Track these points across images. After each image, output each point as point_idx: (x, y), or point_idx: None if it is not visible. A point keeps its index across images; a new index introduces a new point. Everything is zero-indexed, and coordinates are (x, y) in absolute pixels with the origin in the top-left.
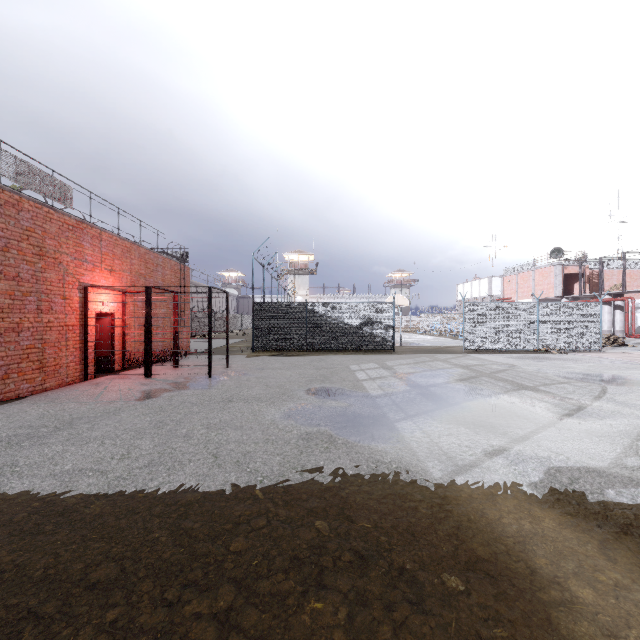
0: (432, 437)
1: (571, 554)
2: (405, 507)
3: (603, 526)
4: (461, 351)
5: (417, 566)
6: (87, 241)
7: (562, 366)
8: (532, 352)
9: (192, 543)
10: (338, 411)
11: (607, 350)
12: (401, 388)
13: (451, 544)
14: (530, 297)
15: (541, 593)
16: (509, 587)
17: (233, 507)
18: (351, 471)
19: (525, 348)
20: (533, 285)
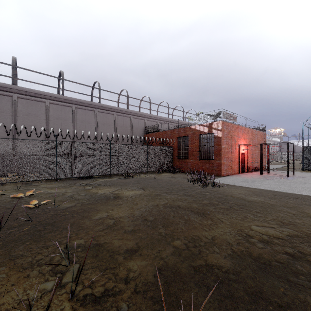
0: None
1: None
2: None
3: None
4: None
5: None
6: (239, 131)
7: None
8: None
9: None
10: None
11: None
12: None
13: None
14: None
15: None
16: None
17: None
18: None
19: None
20: None
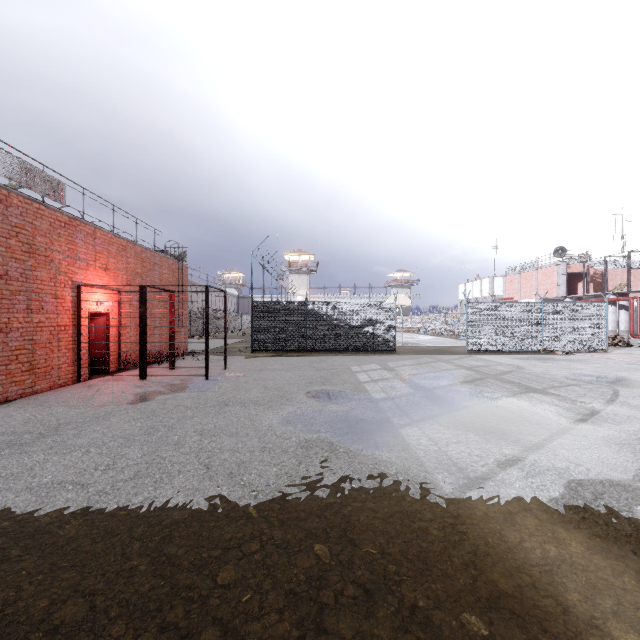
0: (440, 445)
1: (607, 588)
2: (414, 528)
3: (638, 551)
4: (464, 352)
5: (431, 603)
6: (80, 239)
7: (569, 367)
8: (536, 353)
9: (174, 573)
10: (339, 416)
11: (613, 351)
12: (404, 391)
13: (468, 575)
14: (533, 297)
15: (578, 639)
16: (540, 631)
17: (223, 528)
18: (354, 484)
19: (529, 349)
20: (536, 285)
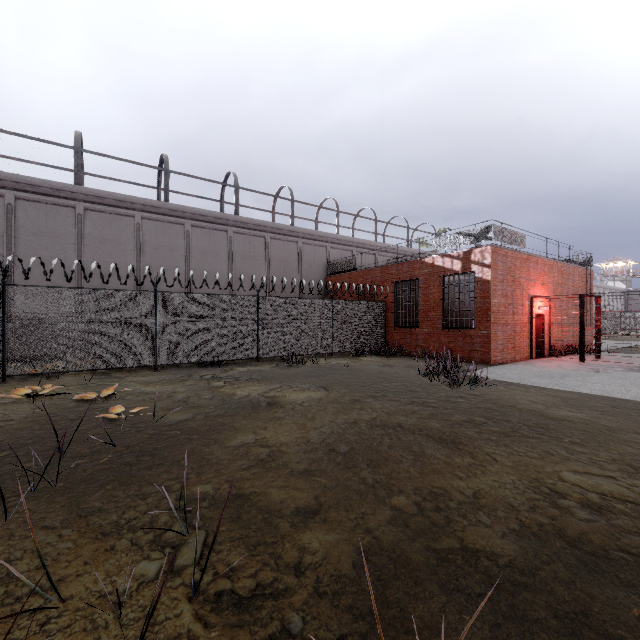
0: None
1: None
2: None
3: None
4: None
5: None
6: (531, 267)
7: None
8: None
9: None
10: None
11: None
12: None
13: None
14: None
15: None
16: None
17: None
18: None
19: None
20: None
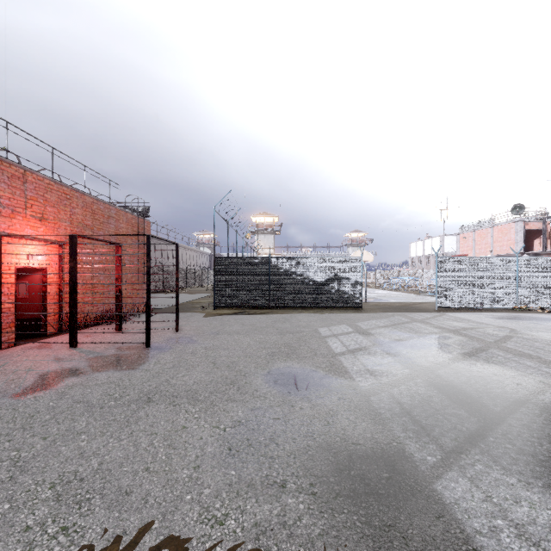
0: None
1: None
2: None
3: None
4: (433, 309)
5: None
6: (2, 181)
7: None
8: (511, 310)
9: None
10: (316, 434)
11: None
12: (397, 371)
13: None
14: (488, 253)
15: None
16: None
17: None
18: None
19: (503, 306)
20: (491, 242)
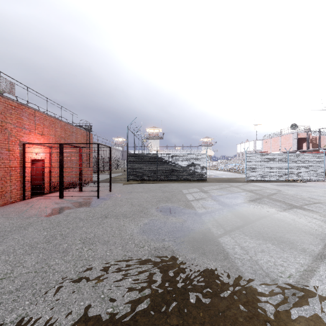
0: (250, 254)
1: None
2: None
3: None
4: (244, 181)
5: None
6: (25, 116)
7: (308, 191)
8: (285, 181)
9: None
10: (177, 226)
11: None
12: (216, 207)
13: None
14: (278, 151)
15: None
16: None
17: None
18: (192, 299)
19: (281, 179)
20: (280, 144)
